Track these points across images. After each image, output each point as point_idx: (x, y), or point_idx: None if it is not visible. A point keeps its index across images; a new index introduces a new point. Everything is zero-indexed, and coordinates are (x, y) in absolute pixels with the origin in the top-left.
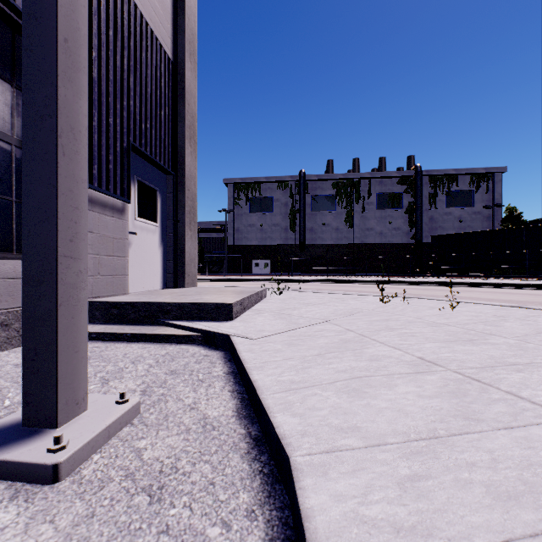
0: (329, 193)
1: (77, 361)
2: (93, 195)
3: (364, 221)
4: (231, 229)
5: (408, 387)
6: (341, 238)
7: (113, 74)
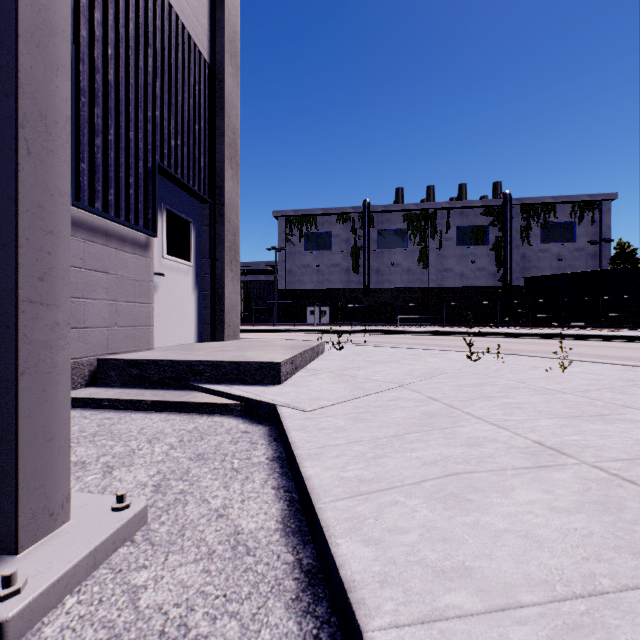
0: (398, 227)
1: (51, 452)
2: (109, 226)
3: (441, 260)
4: (282, 270)
5: (531, 492)
6: (414, 281)
7: (134, 77)
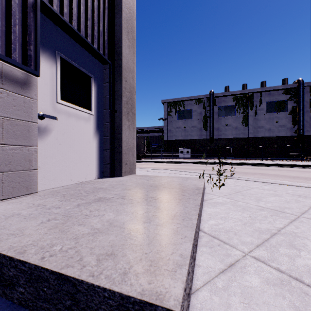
0: (230, 104)
1: None
2: None
3: (256, 121)
4: (166, 130)
5: None
6: (239, 134)
7: None
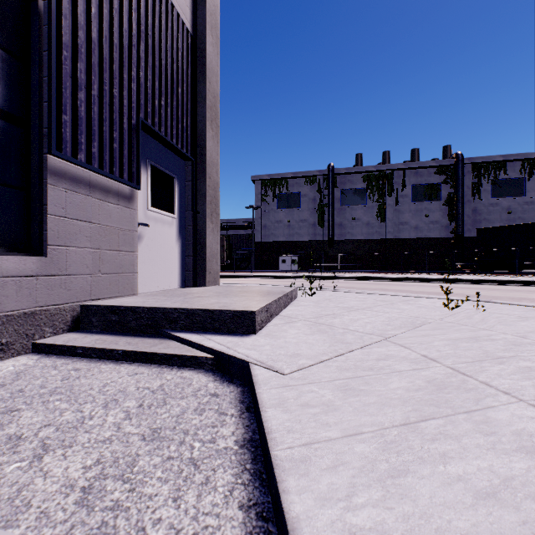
0: (359, 186)
1: None
2: (92, 177)
3: (397, 215)
4: (258, 225)
5: None
6: (372, 233)
7: (118, 37)
